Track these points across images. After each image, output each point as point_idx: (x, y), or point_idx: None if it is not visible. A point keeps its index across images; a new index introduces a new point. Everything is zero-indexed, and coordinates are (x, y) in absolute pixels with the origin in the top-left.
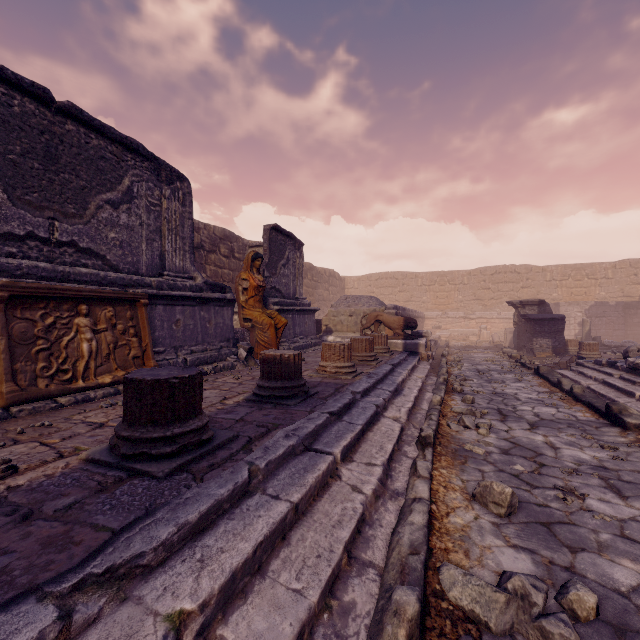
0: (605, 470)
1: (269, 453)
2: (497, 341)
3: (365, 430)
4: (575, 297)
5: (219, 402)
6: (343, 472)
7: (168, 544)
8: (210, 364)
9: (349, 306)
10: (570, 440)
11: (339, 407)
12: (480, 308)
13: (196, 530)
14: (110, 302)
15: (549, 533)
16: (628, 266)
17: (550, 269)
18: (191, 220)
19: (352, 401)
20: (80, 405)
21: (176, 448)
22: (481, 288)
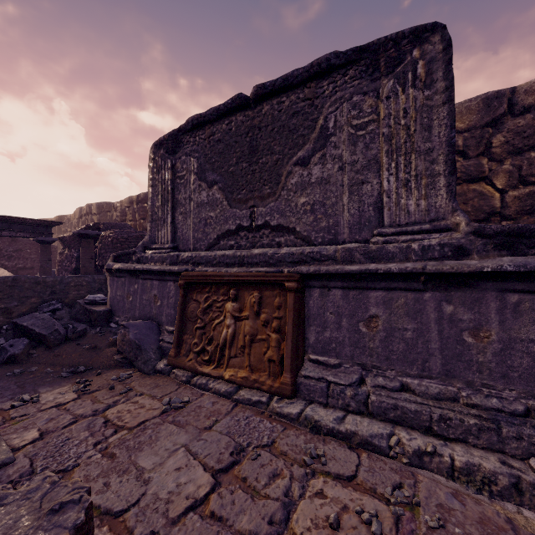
0: None
1: None
2: None
3: None
4: None
5: None
6: None
7: None
8: (439, 437)
9: None
10: None
11: None
12: None
13: None
14: (259, 286)
15: None
16: None
17: None
18: (449, 103)
19: None
20: (188, 389)
21: None
22: None
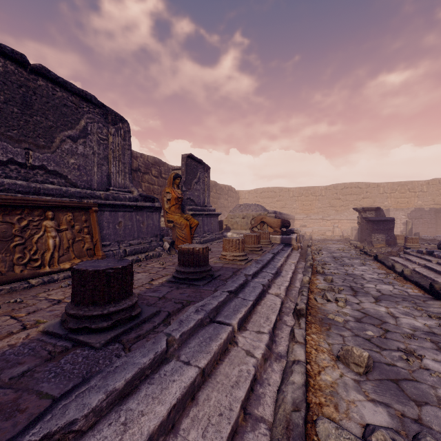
0: (434, 335)
1: (183, 326)
2: (346, 236)
3: (255, 304)
4: (400, 205)
5: (148, 283)
6: (239, 339)
7: (98, 410)
8: (143, 253)
9: (242, 211)
10: (405, 311)
11: (236, 287)
12: (333, 212)
13: (122, 395)
14: (70, 209)
15: (398, 389)
16: (438, 183)
17: (383, 185)
18: (130, 150)
19: (245, 282)
20: (46, 285)
21: (111, 323)
22: (334, 198)
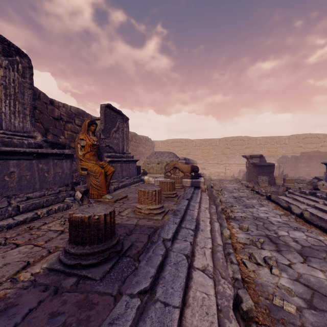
0: None
1: None
2: (236, 176)
3: (182, 309)
4: (271, 153)
5: (11, 277)
6: None
7: None
8: (46, 207)
9: (157, 158)
10: None
11: (152, 277)
12: (225, 158)
13: None
14: None
15: None
16: (295, 138)
17: (259, 139)
18: (31, 90)
19: (164, 255)
20: None
21: None
22: (225, 148)
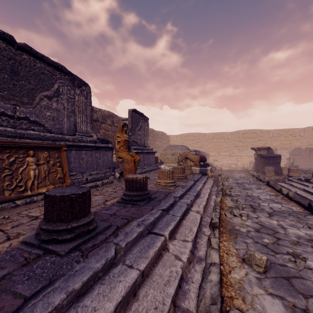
0: None
1: (128, 237)
2: (246, 167)
3: (181, 219)
4: (284, 145)
5: (103, 203)
6: (170, 246)
7: (59, 307)
8: (100, 181)
9: (172, 150)
10: (291, 223)
11: (167, 206)
12: (237, 151)
13: (79, 294)
14: (46, 149)
15: (289, 284)
16: (311, 130)
17: (272, 131)
18: (90, 106)
19: (174, 202)
20: (28, 205)
21: (73, 235)
22: (237, 141)
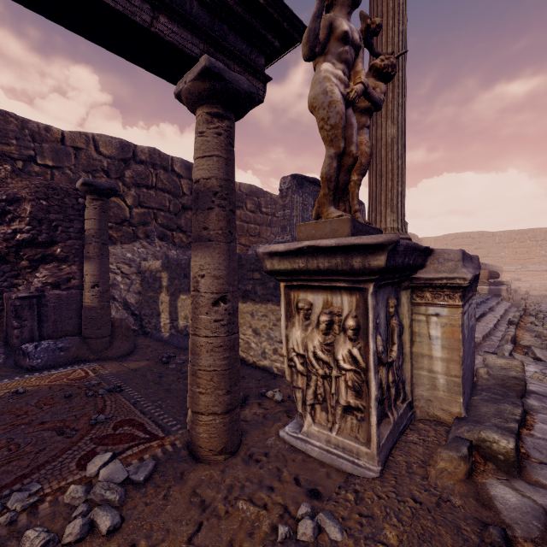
0: None
1: None
2: None
3: (481, 317)
4: None
5: None
6: (478, 323)
7: None
8: None
9: None
10: None
11: None
12: None
13: None
14: None
15: None
16: None
17: None
18: None
19: None
20: None
21: None
22: None
